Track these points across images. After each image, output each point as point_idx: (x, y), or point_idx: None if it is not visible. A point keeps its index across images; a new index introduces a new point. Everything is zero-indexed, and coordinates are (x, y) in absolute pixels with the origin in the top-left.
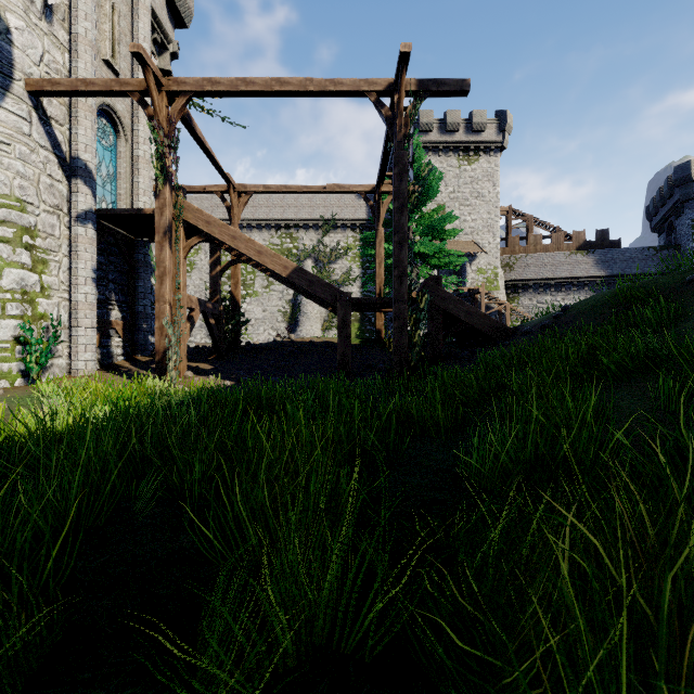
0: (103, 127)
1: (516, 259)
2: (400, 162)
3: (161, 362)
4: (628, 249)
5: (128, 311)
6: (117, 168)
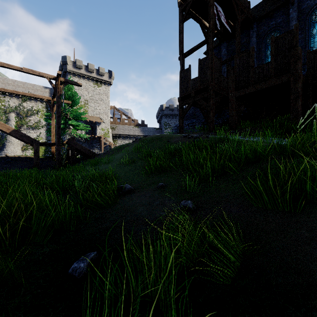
0: None
1: (116, 126)
2: (59, 102)
3: None
4: (149, 128)
5: None
6: None
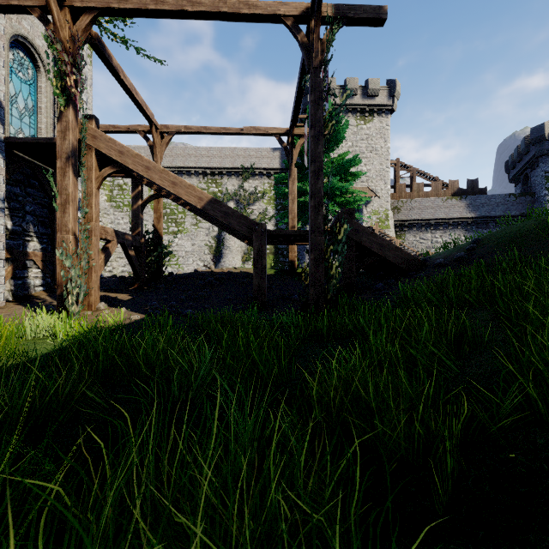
0: (20, 59)
1: (403, 203)
2: (316, 89)
3: (63, 296)
4: (493, 196)
5: (49, 243)
6: (37, 103)
